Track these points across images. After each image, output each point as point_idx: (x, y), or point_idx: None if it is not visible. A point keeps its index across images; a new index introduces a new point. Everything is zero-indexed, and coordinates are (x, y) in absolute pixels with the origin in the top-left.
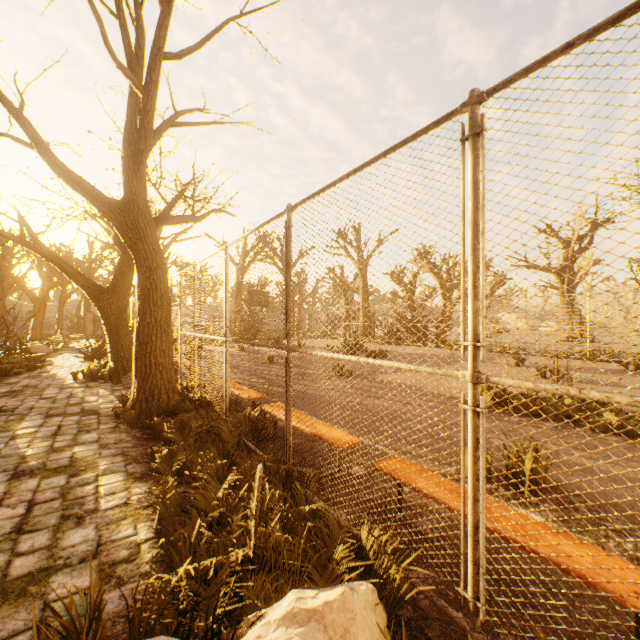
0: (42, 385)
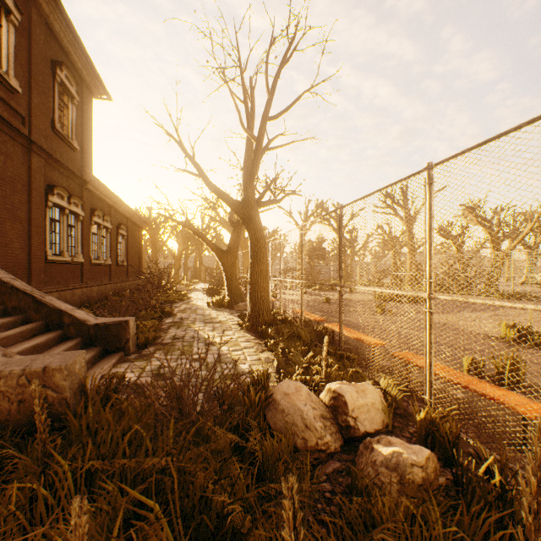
0: (193, 308)
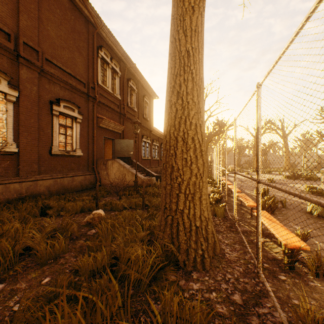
0: None
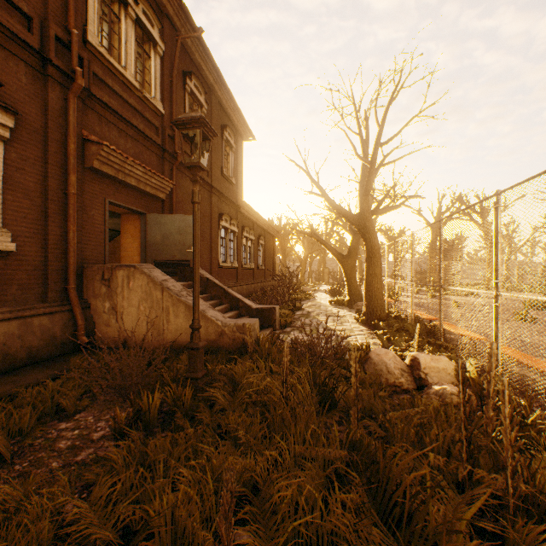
0: (317, 305)
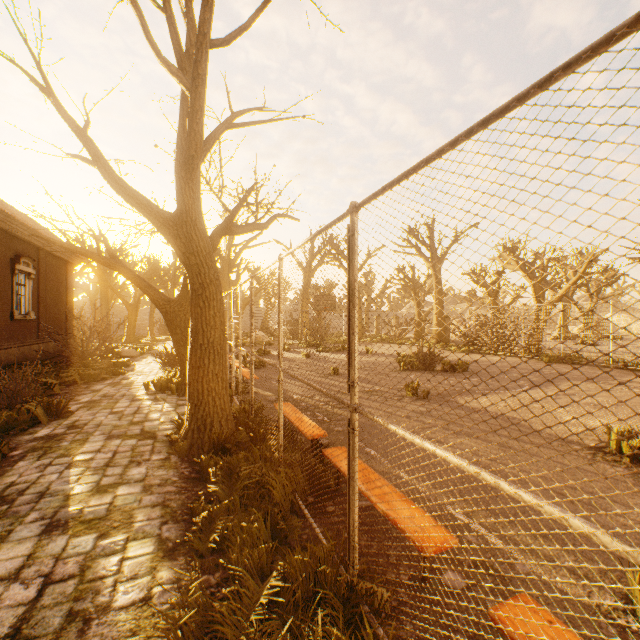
0: (118, 395)
